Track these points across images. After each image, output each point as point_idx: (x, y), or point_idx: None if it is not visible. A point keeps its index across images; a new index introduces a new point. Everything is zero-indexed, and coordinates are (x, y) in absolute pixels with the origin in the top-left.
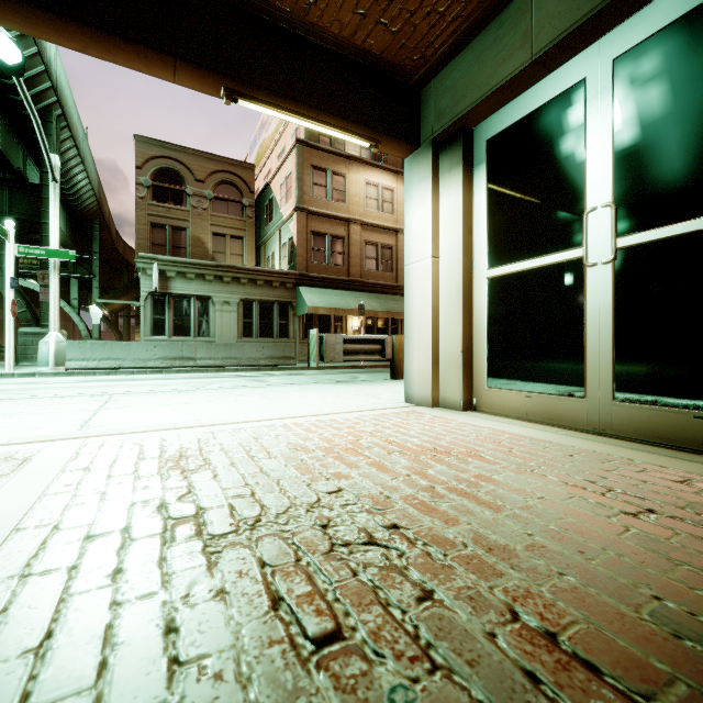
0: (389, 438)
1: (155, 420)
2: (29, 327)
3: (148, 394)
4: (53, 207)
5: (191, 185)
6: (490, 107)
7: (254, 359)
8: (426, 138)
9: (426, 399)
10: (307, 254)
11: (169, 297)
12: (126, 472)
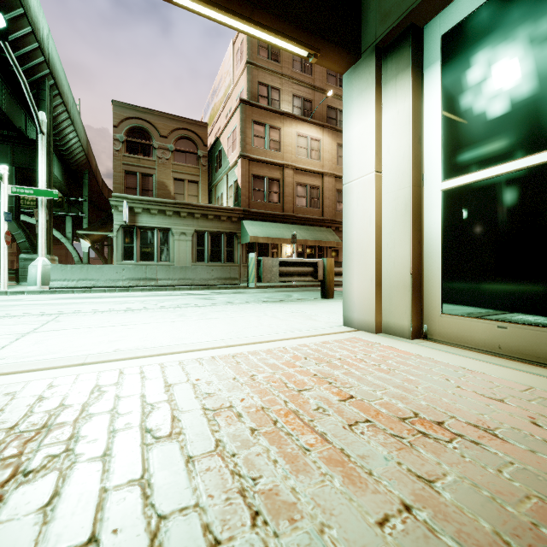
0: (342, 388)
1: (71, 349)
2: (27, 254)
3: (94, 314)
4: (40, 154)
5: (157, 140)
6: None
7: (205, 280)
8: (368, 46)
9: (368, 324)
10: (248, 193)
11: (137, 229)
12: None
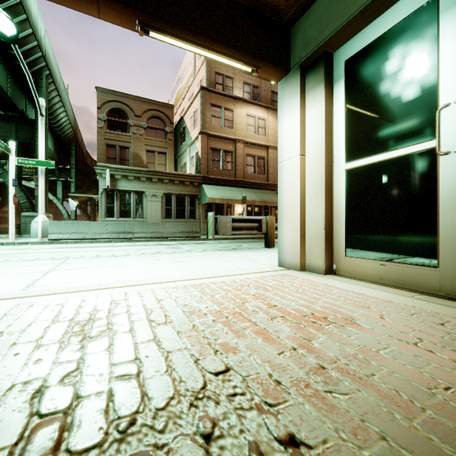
0: (270, 302)
1: (86, 280)
2: (28, 212)
3: (92, 258)
4: (40, 132)
5: (132, 119)
6: (349, 32)
7: (172, 233)
8: (295, 64)
9: (295, 264)
10: (207, 163)
11: (117, 192)
12: (31, 339)
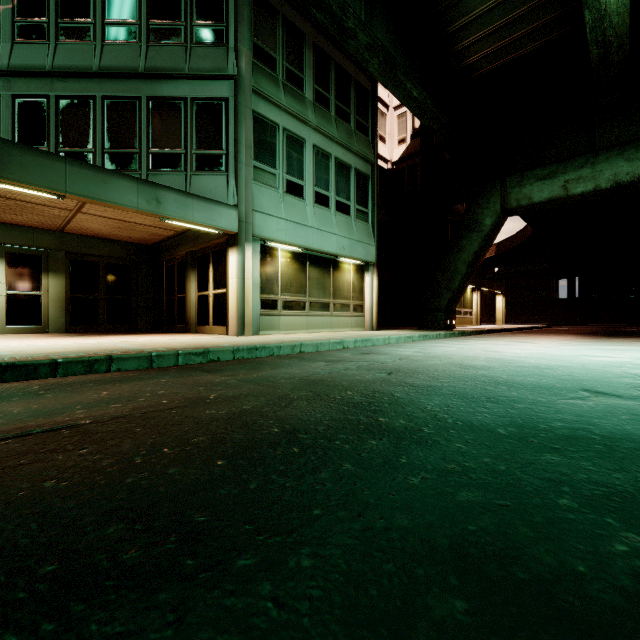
0: None
1: None
2: None
3: None
4: None
5: None
6: None
7: None
8: None
9: None
10: None
11: None
12: None
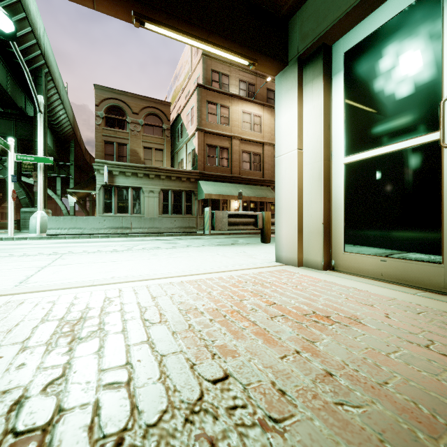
0: (269, 299)
1: (81, 276)
2: (27, 208)
3: (89, 254)
4: (39, 129)
5: (130, 116)
6: (348, 23)
7: (169, 228)
8: (293, 57)
9: (293, 260)
10: (204, 159)
11: (115, 188)
12: (17, 340)
